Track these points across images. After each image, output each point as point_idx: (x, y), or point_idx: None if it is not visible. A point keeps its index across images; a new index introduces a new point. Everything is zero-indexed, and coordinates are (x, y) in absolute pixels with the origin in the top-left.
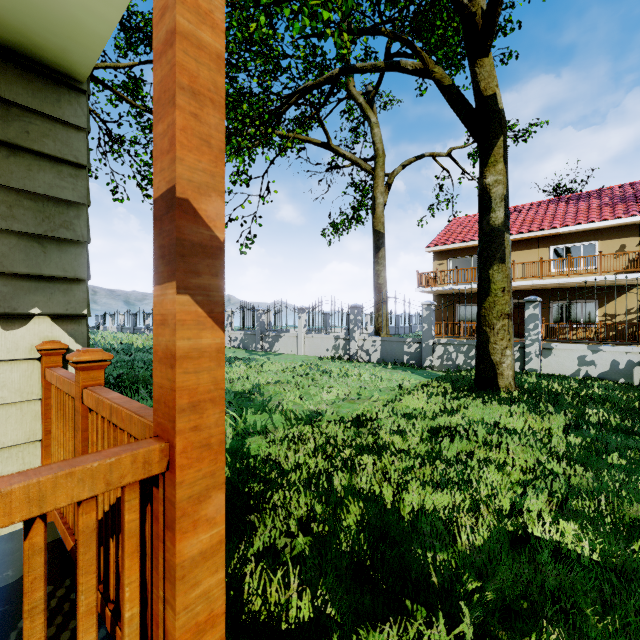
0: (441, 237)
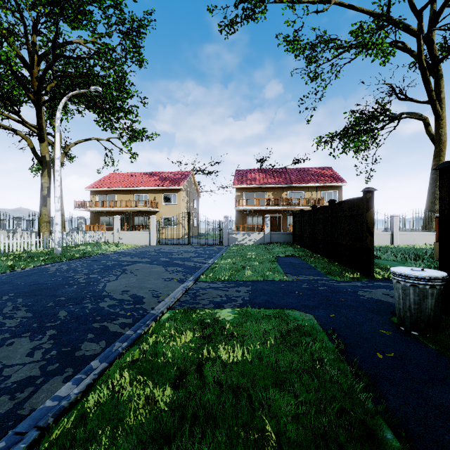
0: (96, 183)
